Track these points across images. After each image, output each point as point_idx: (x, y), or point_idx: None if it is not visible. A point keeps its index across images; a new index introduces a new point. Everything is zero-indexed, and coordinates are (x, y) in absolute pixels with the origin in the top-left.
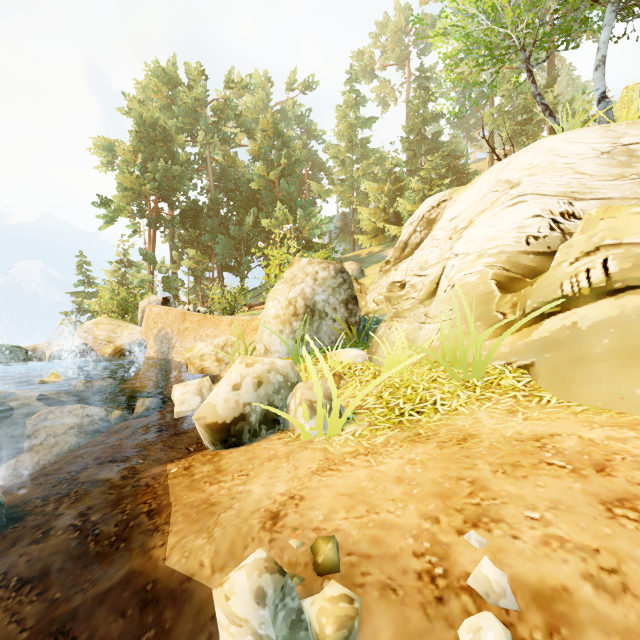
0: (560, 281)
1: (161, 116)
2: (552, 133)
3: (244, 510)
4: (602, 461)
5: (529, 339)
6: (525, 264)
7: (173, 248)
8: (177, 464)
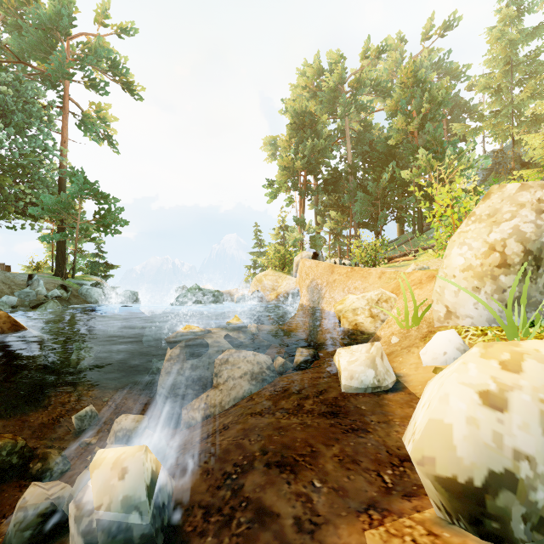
0: None
1: (309, 103)
2: None
3: None
4: None
5: None
6: None
7: (317, 212)
8: (384, 542)
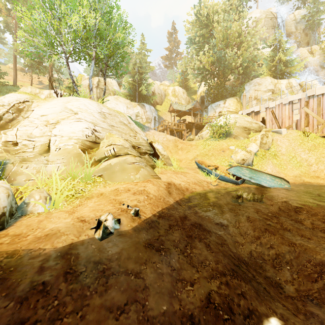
0: (104, 152)
1: None
2: (51, 75)
3: (68, 226)
4: (128, 189)
5: (99, 168)
6: (87, 144)
7: None
8: None
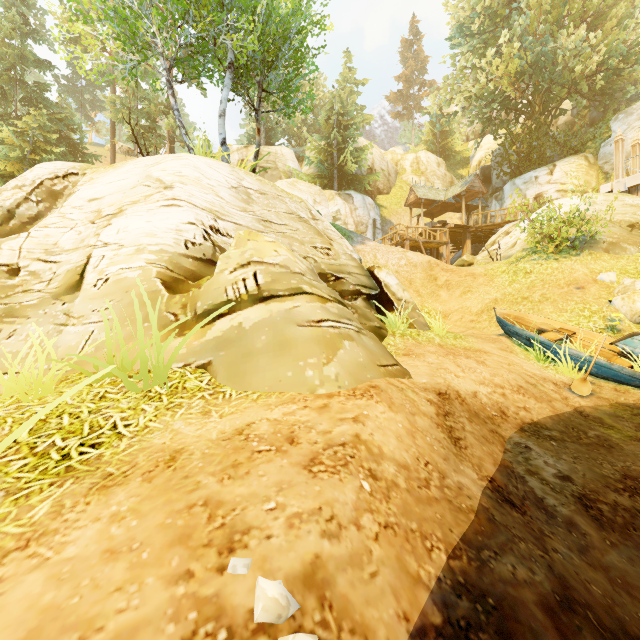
0: (225, 286)
1: None
2: (172, 152)
3: None
4: (290, 434)
5: (205, 339)
6: (186, 267)
7: None
8: None
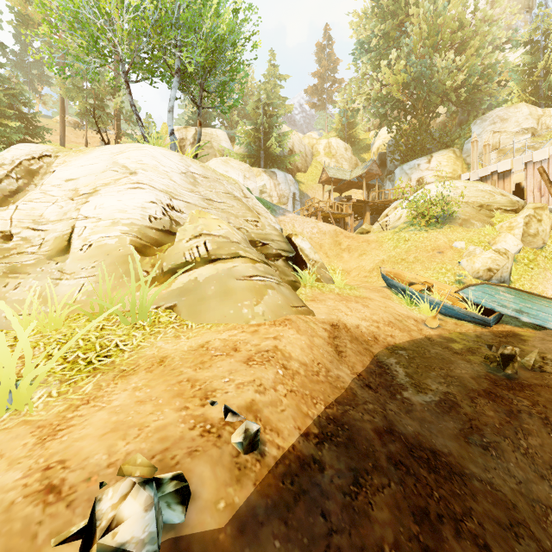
0: (183, 252)
1: None
2: (118, 128)
3: None
4: (234, 346)
5: (171, 289)
6: (151, 236)
7: None
8: None
